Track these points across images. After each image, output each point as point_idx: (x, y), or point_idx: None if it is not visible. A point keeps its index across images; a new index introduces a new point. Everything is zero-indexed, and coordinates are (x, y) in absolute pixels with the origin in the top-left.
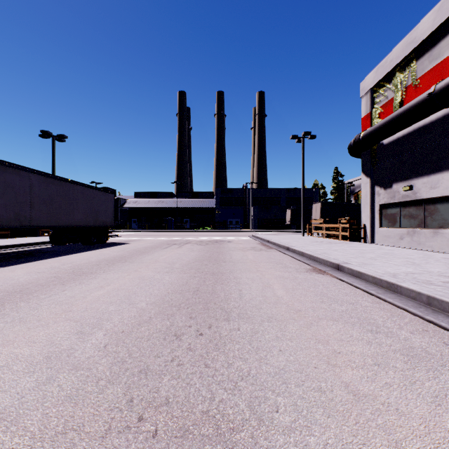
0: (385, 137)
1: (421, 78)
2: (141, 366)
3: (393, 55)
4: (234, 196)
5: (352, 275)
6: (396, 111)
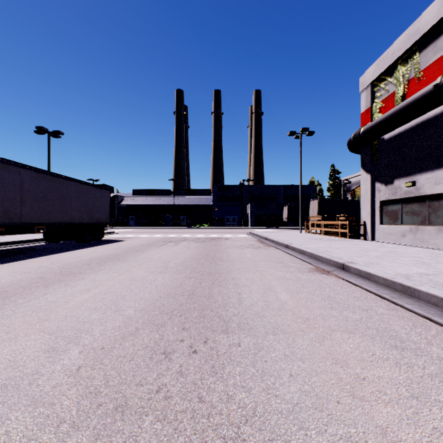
0: (387, 131)
1: (425, 71)
2: (118, 400)
3: (395, 47)
4: (231, 193)
5: (359, 276)
6: (399, 105)
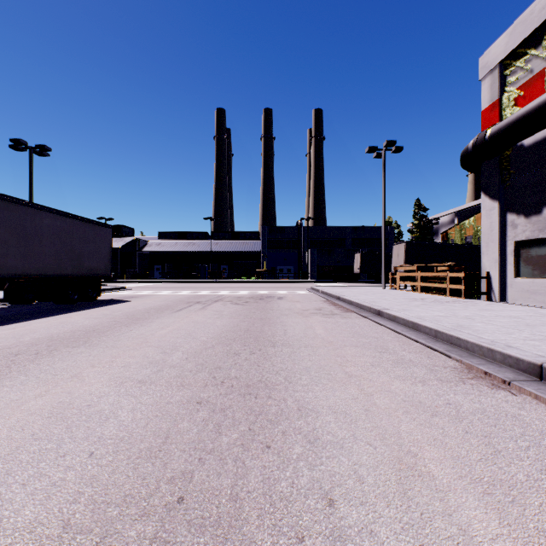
0: (535, 130)
1: None
2: None
3: None
4: (286, 237)
5: None
6: None
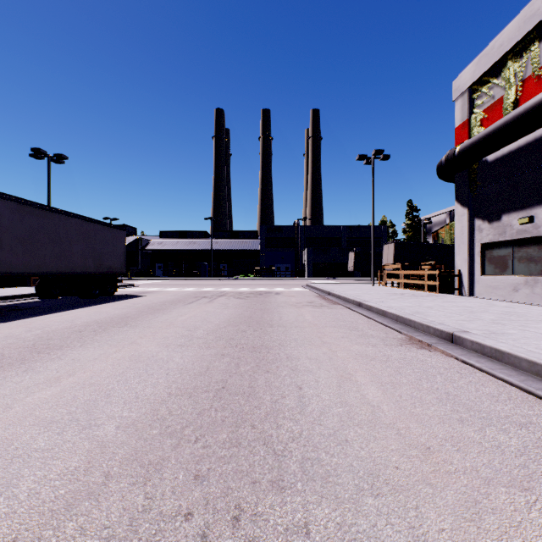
0: (493, 150)
1: None
2: None
3: (504, 37)
4: (283, 236)
5: (482, 353)
6: (512, 112)
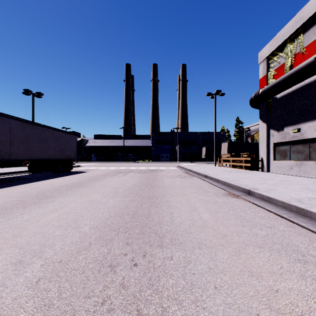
0: (279, 92)
1: (307, 47)
2: (67, 313)
3: (285, 30)
4: (165, 138)
5: (262, 199)
6: (288, 72)
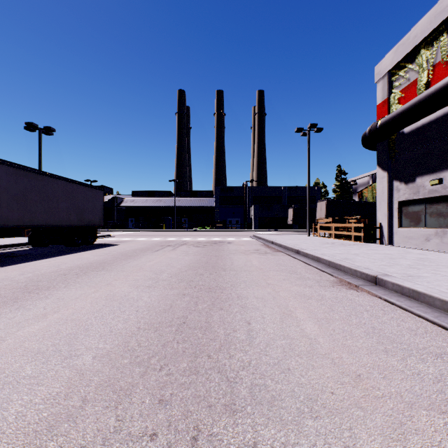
0: (409, 123)
1: None
2: None
3: (418, 29)
4: (234, 195)
5: (401, 293)
6: (425, 92)
